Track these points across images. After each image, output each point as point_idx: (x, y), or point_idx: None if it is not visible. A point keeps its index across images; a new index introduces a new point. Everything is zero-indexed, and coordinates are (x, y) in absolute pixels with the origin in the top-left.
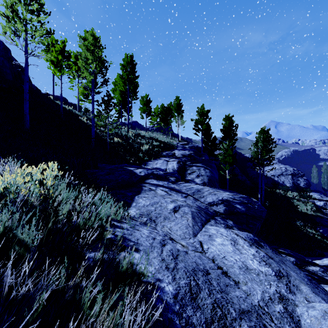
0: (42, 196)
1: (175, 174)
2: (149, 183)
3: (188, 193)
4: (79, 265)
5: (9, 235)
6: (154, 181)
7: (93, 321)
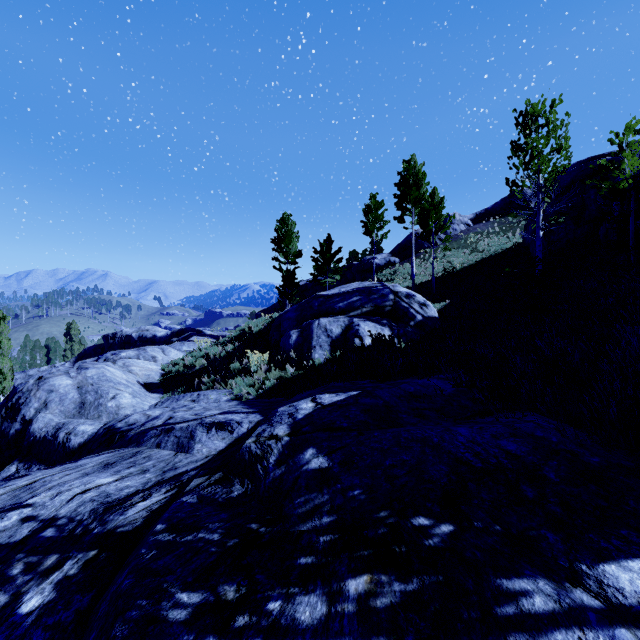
0: (262, 366)
1: (167, 533)
2: (243, 412)
3: (161, 426)
4: (226, 383)
5: (236, 366)
6: (238, 417)
7: (211, 380)
